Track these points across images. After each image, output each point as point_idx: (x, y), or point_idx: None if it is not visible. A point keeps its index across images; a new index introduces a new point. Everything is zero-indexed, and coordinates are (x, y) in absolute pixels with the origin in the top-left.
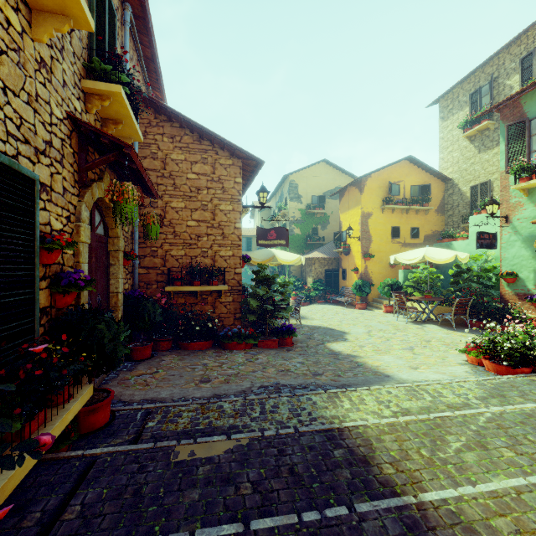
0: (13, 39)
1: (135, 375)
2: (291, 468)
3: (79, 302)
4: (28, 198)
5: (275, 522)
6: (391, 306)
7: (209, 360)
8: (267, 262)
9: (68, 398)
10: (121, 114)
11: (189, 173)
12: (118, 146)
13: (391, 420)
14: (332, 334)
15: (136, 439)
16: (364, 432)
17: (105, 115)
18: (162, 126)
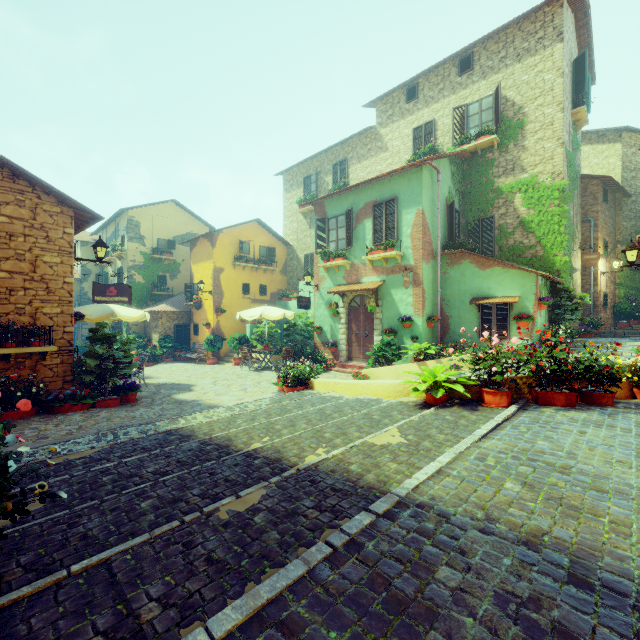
0: None
1: None
2: (143, 448)
3: None
4: None
5: (137, 457)
6: (240, 359)
7: (39, 424)
8: (105, 319)
9: None
10: None
11: None
12: None
13: (209, 420)
14: (180, 388)
15: None
16: (191, 427)
17: None
18: None
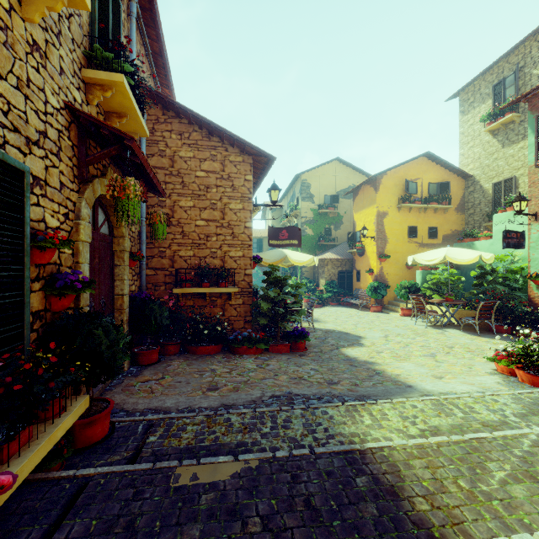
0: None
1: (140, 381)
2: (306, 499)
3: (78, 305)
4: (15, 192)
5: None
6: (408, 310)
7: (218, 366)
8: (279, 263)
9: (59, 412)
10: (125, 106)
11: (198, 171)
12: (120, 138)
13: (420, 440)
14: (347, 339)
15: (135, 456)
16: (390, 455)
17: (108, 108)
18: (170, 123)
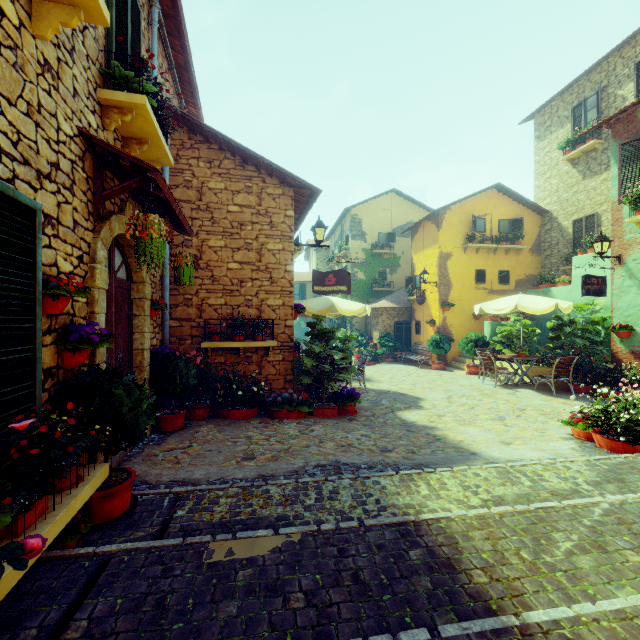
0: (8, 34)
1: (163, 450)
2: (354, 574)
3: (93, 362)
4: (26, 233)
5: None
6: (475, 367)
7: (254, 432)
8: (325, 313)
9: (76, 481)
10: (147, 131)
11: (230, 205)
12: (142, 169)
13: (481, 511)
14: (404, 400)
15: (161, 532)
16: (447, 527)
17: (126, 133)
18: (198, 149)
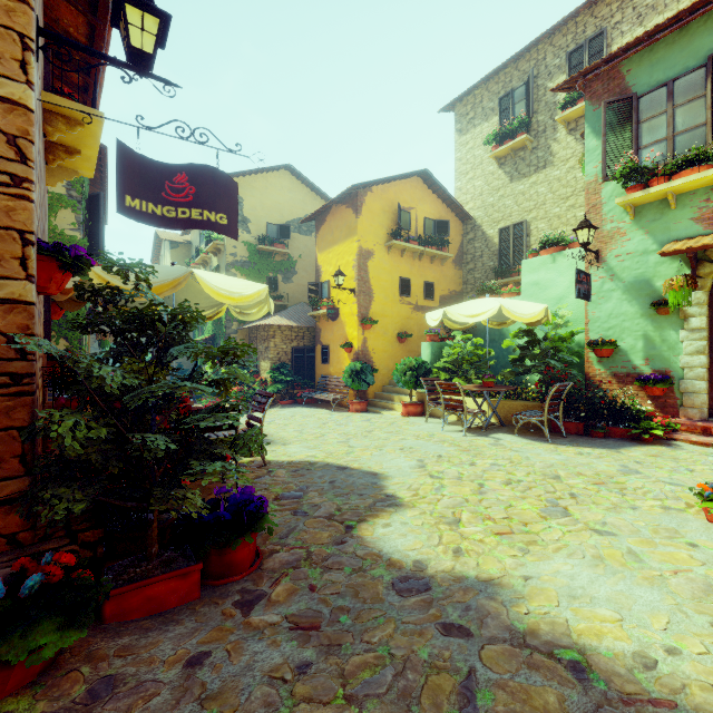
0: None
1: None
2: None
3: None
4: None
5: None
6: (416, 405)
7: None
8: (166, 291)
9: None
10: None
11: None
12: None
13: None
14: (354, 485)
15: None
16: None
17: None
18: None
